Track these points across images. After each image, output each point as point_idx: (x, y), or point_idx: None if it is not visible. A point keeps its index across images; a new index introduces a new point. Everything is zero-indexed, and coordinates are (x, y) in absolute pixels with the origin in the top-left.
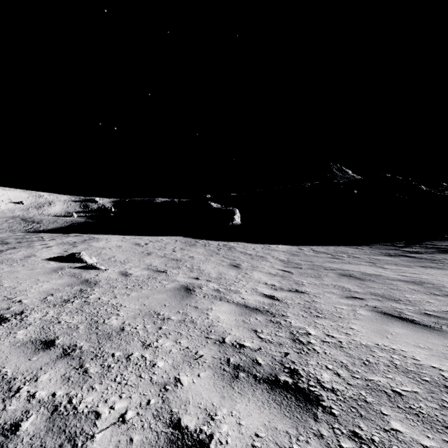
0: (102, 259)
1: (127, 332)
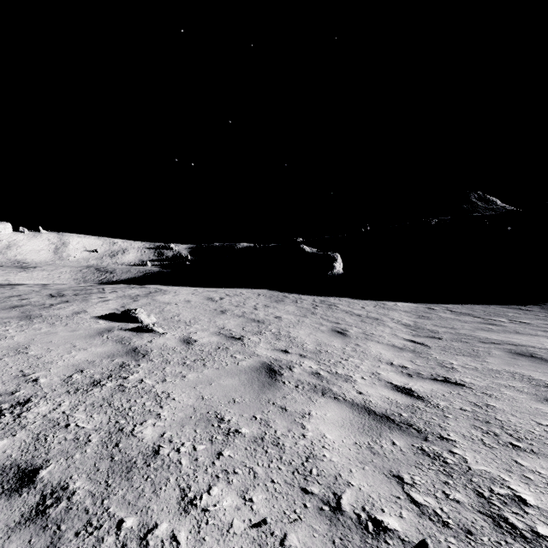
0: (163, 318)
1: (161, 459)
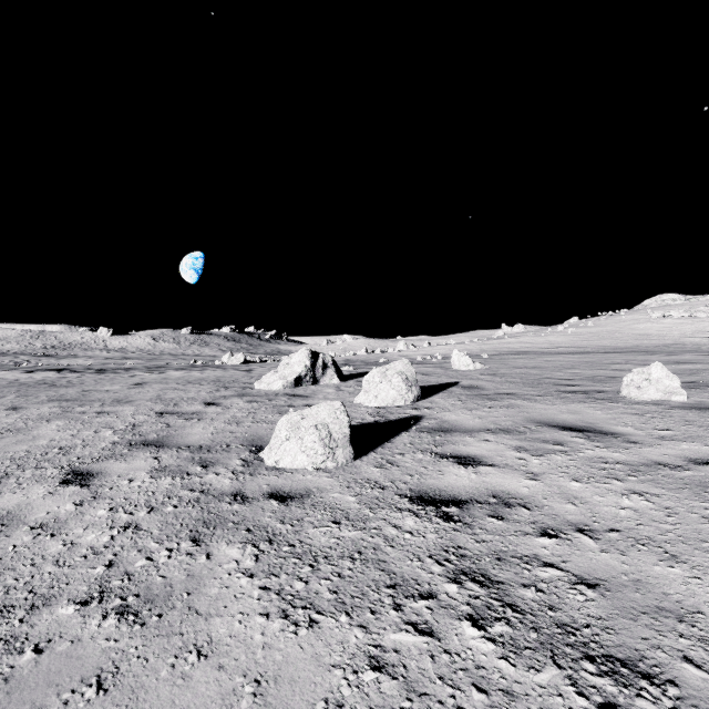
0: None
1: (183, 537)
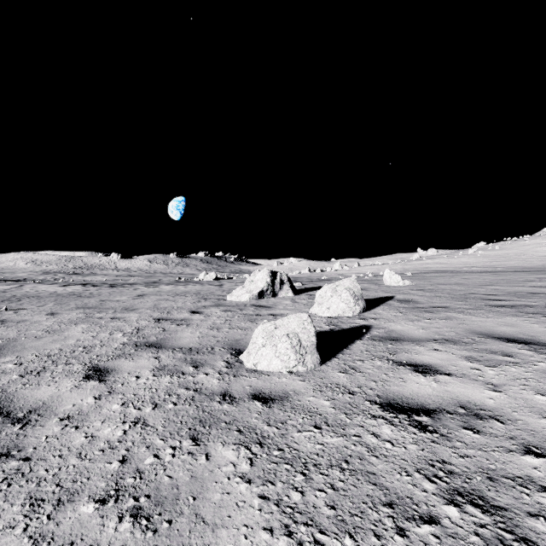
0: None
1: (184, 435)
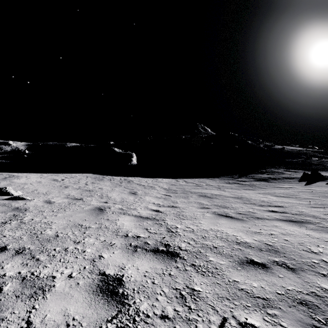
0: (26, 192)
1: (61, 237)
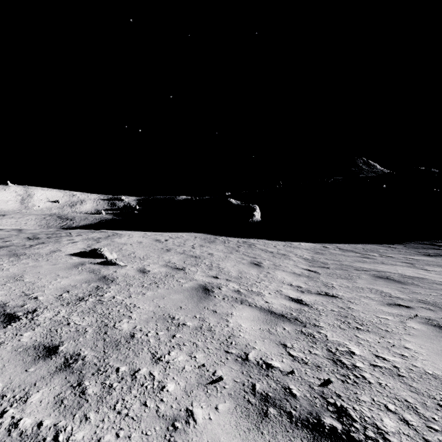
0: (122, 255)
1: (136, 339)
